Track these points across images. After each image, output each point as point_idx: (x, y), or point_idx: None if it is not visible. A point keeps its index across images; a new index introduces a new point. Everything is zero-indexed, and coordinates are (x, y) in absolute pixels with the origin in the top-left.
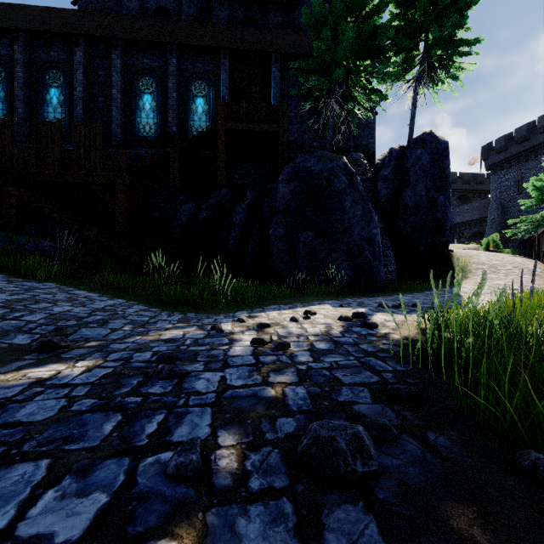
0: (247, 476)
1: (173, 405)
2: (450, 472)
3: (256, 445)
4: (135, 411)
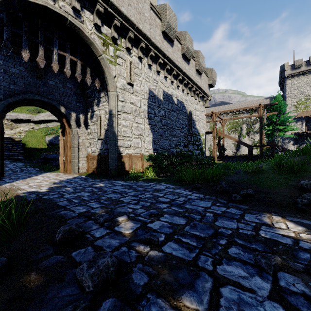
0: (129, 248)
1: (204, 249)
2: (25, 307)
3: (139, 258)
4: (206, 239)
